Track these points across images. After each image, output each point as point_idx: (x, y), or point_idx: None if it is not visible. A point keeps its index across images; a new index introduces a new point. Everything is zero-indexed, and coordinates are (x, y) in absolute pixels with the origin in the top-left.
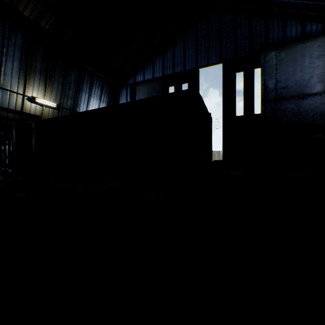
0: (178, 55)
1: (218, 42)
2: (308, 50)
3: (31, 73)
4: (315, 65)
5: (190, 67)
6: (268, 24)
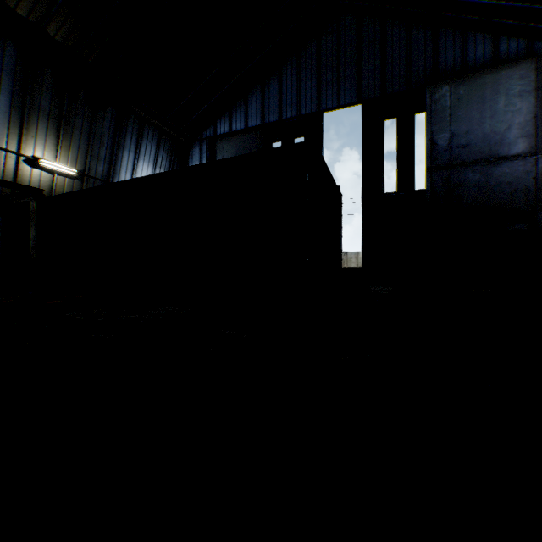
0: (288, 90)
1: (355, 68)
2: (504, 83)
3: (32, 116)
4: (515, 109)
5: (308, 110)
6: (438, 39)
